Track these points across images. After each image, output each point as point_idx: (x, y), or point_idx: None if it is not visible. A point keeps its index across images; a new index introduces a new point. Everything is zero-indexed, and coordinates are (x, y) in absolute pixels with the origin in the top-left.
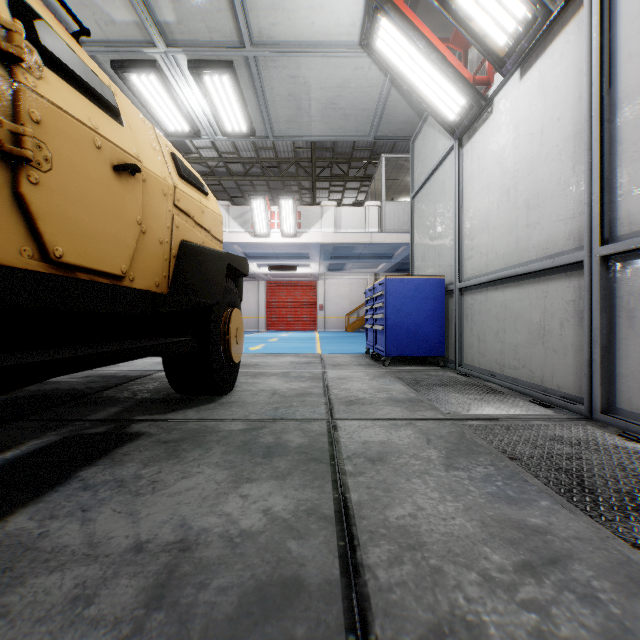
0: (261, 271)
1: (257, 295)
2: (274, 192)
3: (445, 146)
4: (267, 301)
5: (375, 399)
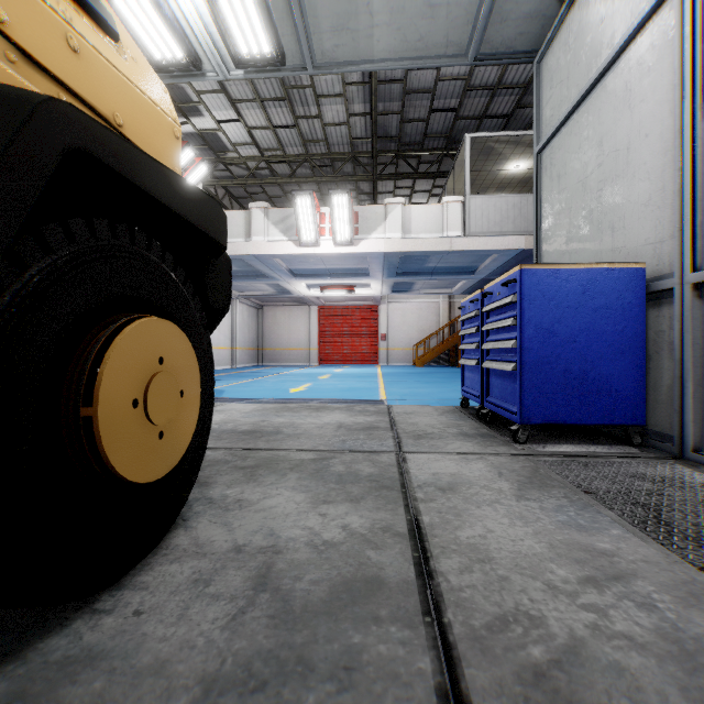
0: (312, 293)
1: (308, 323)
2: (327, 199)
3: (634, 13)
4: (320, 330)
5: (632, 664)
